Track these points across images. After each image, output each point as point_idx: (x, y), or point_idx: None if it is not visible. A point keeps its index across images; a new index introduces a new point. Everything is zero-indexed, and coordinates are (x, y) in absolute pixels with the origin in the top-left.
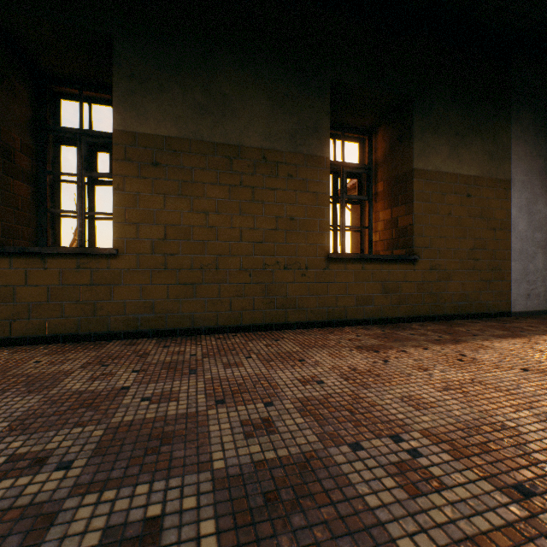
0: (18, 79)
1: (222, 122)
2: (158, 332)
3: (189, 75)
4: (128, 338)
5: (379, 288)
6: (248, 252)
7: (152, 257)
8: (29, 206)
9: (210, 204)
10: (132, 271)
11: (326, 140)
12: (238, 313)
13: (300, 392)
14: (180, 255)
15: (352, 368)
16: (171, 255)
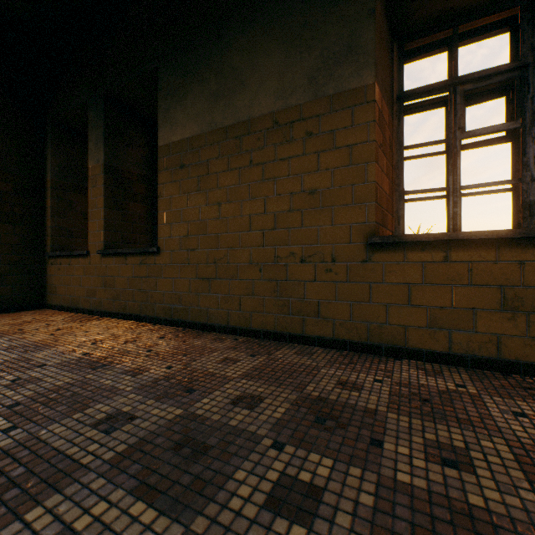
0: (135, 132)
1: (233, 101)
2: (184, 322)
3: (205, 68)
4: (166, 324)
5: (489, 298)
6: (258, 243)
7: (180, 253)
8: (146, 220)
9: (222, 194)
10: (168, 266)
11: (367, 58)
12: (247, 314)
13: (63, 431)
14: (199, 250)
15: (199, 431)
16: (192, 251)
